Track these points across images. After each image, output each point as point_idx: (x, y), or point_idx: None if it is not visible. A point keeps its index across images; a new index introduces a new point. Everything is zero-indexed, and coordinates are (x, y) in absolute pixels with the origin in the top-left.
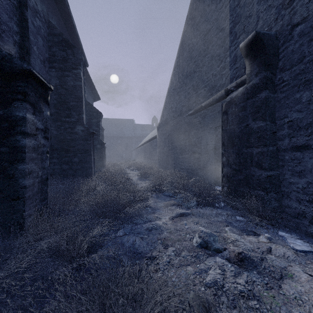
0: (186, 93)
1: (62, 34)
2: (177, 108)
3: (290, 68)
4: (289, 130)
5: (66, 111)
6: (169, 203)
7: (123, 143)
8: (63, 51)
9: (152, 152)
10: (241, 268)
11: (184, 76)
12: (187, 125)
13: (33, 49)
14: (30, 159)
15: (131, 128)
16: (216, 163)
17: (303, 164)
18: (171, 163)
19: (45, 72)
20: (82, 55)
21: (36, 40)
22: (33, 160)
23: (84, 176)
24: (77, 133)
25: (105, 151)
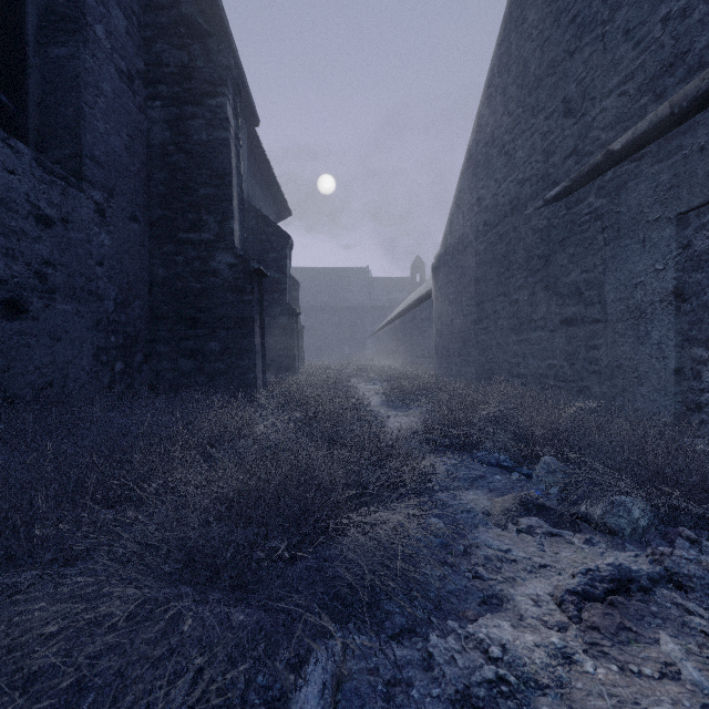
0: (536, 137)
1: (178, 5)
2: (499, 195)
3: None
4: None
5: (190, 214)
6: (516, 500)
7: (345, 323)
8: (182, 48)
9: (417, 338)
10: None
11: (528, 87)
12: (540, 238)
13: (93, 32)
14: None
15: (364, 287)
16: (682, 349)
17: None
18: (478, 361)
19: (135, 108)
20: (229, 54)
21: (104, 9)
22: None
23: (236, 391)
24: (217, 272)
25: (306, 340)
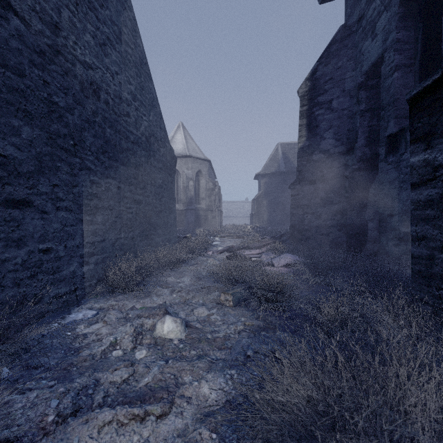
0: None
1: None
2: None
3: (3, 65)
4: (1, 171)
5: None
6: None
7: None
8: None
9: None
10: (171, 314)
11: None
12: None
13: None
14: (420, 218)
15: None
16: None
17: (24, 227)
18: None
19: None
20: None
21: None
22: (429, 221)
23: None
24: None
25: None
